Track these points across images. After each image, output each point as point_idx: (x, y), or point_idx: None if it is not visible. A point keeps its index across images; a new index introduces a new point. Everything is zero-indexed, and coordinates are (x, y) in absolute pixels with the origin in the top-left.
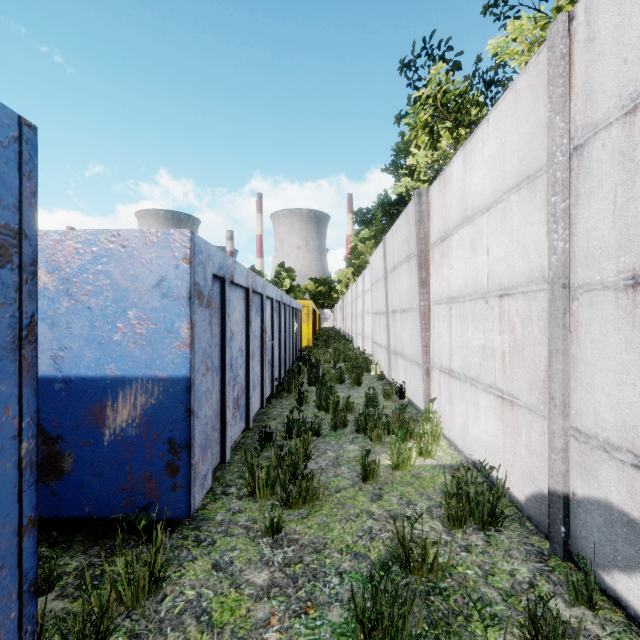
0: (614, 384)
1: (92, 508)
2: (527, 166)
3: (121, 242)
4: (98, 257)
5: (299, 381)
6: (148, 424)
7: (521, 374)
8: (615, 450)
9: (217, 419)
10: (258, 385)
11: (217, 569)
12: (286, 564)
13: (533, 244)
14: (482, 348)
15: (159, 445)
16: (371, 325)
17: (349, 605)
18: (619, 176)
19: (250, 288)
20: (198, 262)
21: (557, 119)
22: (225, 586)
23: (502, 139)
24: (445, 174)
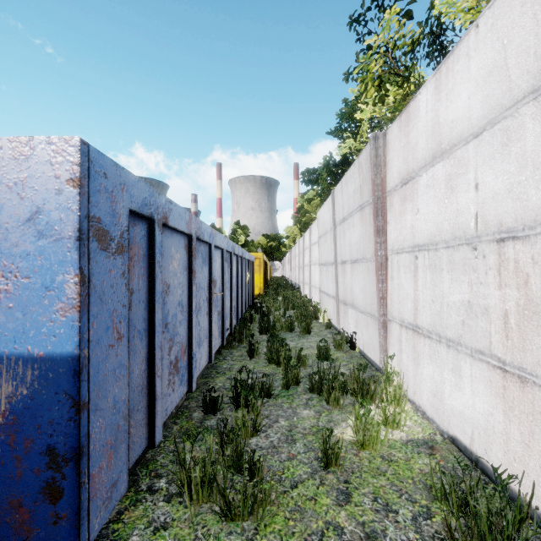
0: None
1: None
2: None
3: None
4: None
5: (250, 331)
6: (17, 425)
7: None
8: None
9: (142, 395)
10: (205, 339)
11: None
12: None
13: None
14: (466, 304)
15: (33, 456)
16: (318, 275)
17: None
18: None
19: (193, 235)
20: (98, 188)
21: None
22: None
23: (504, 40)
24: (408, 110)
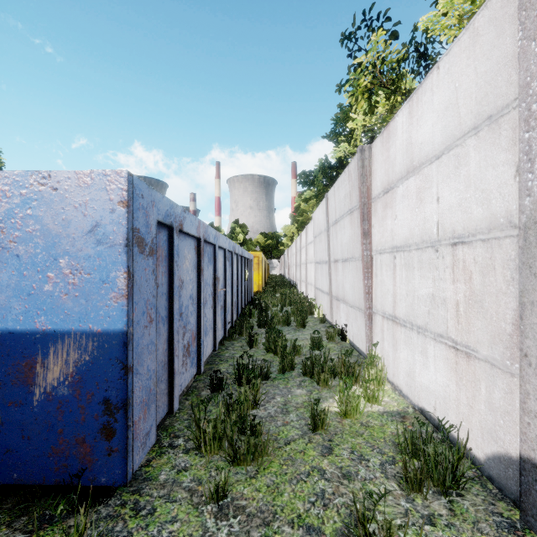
0: None
1: (20, 474)
2: (488, 106)
3: (52, 184)
4: (27, 200)
5: (250, 324)
6: (81, 382)
7: (480, 326)
8: None
9: (164, 370)
10: (210, 330)
11: None
12: None
13: (496, 188)
14: (431, 297)
15: (93, 405)
16: (314, 273)
17: None
18: None
19: (201, 238)
20: (138, 207)
21: (533, 45)
22: None
23: (456, 83)
24: (389, 129)
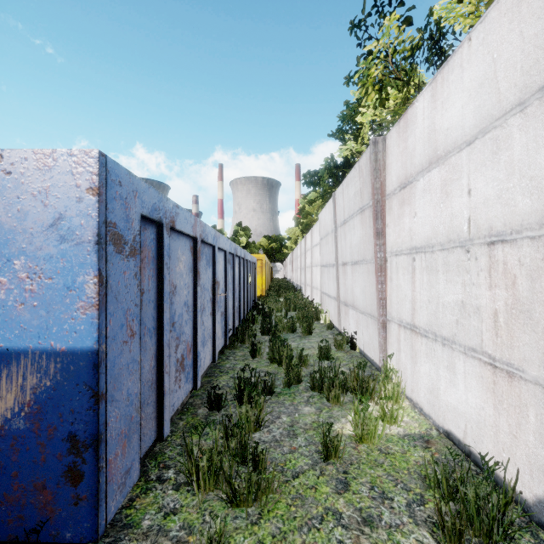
0: None
1: None
2: (540, 75)
3: (5, 166)
4: None
5: (252, 331)
6: (41, 414)
7: (528, 340)
8: None
9: (151, 390)
10: (209, 339)
11: None
12: None
13: None
14: (460, 304)
15: (56, 442)
16: (320, 277)
17: None
18: None
19: (198, 238)
20: (114, 196)
21: None
22: None
23: (493, 54)
24: (406, 117)
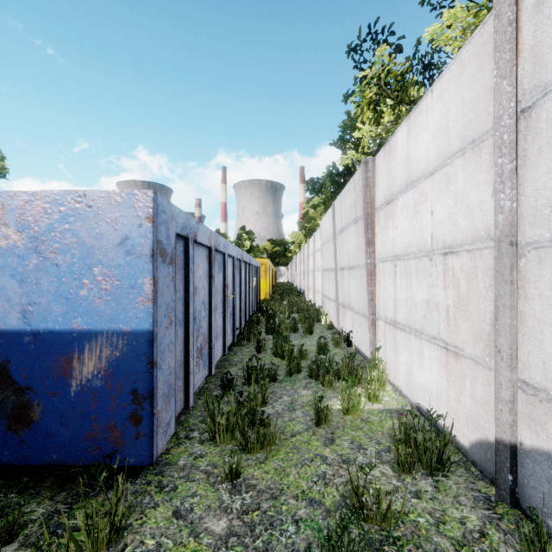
0: None
1: (59, 455)
2: (472, 131)
3: (87, 202)
4: (65, 216)
5: (258, 330)
6: (113, 375)
7: (466, 327)
8: None
9: (181, 368)
10: (220, 335)
11: (177, 516)
12: (244, 511)
13: (478, 204)
14: (426, 302)
15: (123, 395)
16: (321, 280)
17: None
18: None
19: (213, 247)
20: (161, 221)
21: (504, 83)
22: (184, 535)
23: (446, 107)
24: (390, 143)
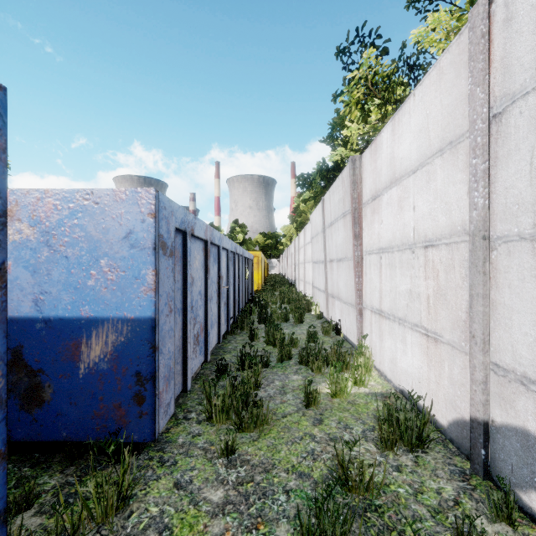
0: (531, 325)
1: (69, 433)
2: (450, 133)
3: (94, 199)
4: (74, 212)
5: (250, 320)
6: (118, 359)
7: (444, 315)
8: (532, 383)
9: (179, 354)
10: (215, 323)
11: (178, 487)
12: (239, 483)
13: (455, 201)
14: (409, 292)
15: (128, 377)
16: (311, 272)
17: (295, 521)
18: (535, 139)
19: (208, 240)
20: (162, 217)
21: (478, 91)
22: (185, 503)
23: (427, 110)
24: (376, 142)
